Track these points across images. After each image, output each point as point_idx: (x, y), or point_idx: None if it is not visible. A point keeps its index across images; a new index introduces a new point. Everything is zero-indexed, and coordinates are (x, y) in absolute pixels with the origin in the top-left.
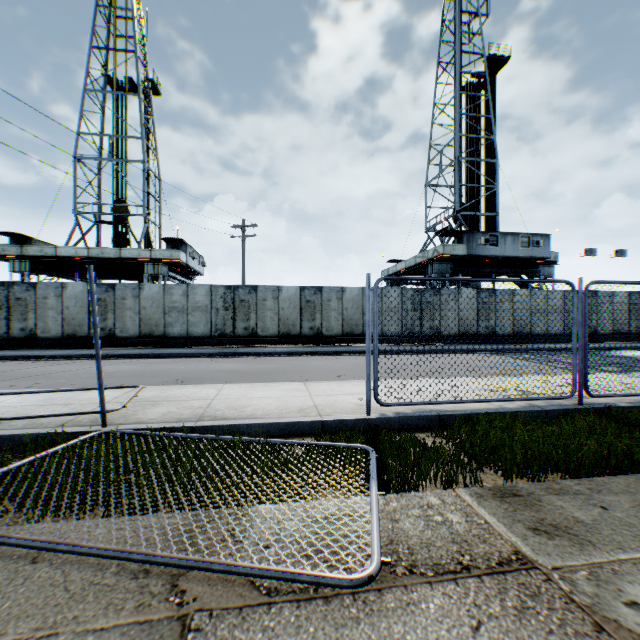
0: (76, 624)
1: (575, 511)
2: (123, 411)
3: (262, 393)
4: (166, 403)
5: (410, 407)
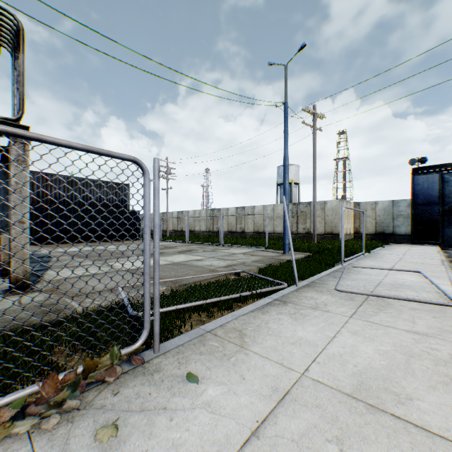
0: (173, 276)
1: (22, 313)
2: (334, 291)
3: (363, 347)
4: (349, 302)
5: (82, 412)
